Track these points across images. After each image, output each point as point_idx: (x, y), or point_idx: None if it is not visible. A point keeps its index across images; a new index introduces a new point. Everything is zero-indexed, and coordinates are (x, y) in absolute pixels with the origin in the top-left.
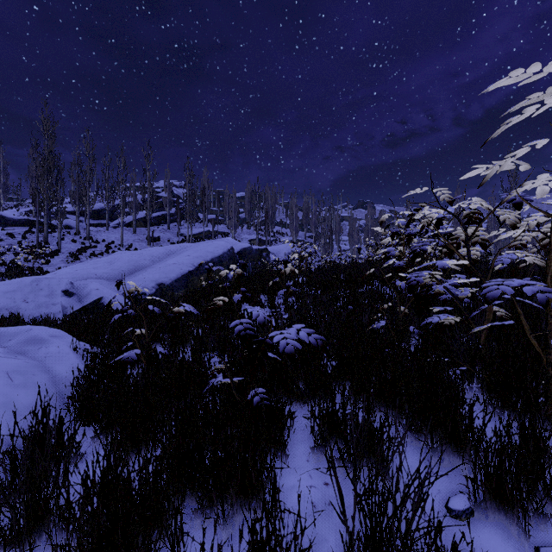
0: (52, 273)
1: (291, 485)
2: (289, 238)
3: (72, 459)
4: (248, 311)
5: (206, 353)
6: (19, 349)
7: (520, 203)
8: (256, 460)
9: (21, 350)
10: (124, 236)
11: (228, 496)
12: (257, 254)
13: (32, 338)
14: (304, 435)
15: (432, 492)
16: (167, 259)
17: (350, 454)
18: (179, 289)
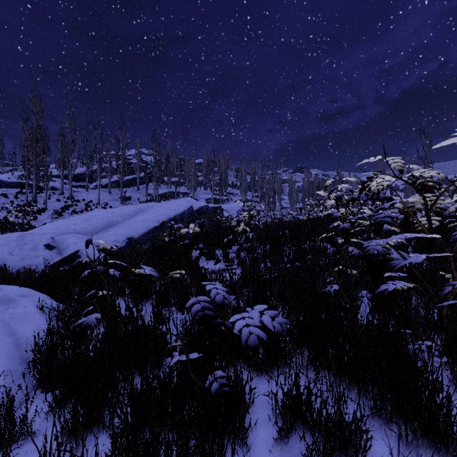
0: (37, 228)
1: None
2: (239, 197)
3: (22, 439)
4: (205, 265)
5: (167, 307)
6: None
7: None
8: None
9: None
10: (101, 196)
11: None
12: (212, 211)
13: (1, 298)
14: (264, 415)
15: None
16: (136, 216)
17: (319, 451)
18: (146, 242)
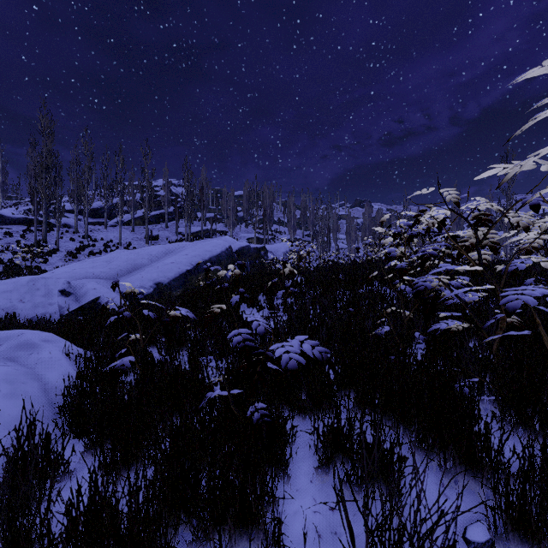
0: (49, 272)
1: (294, 510)
2: (287, 236)
3: (59, 476)
4: (247, 312)
5: (203, 356)
6: (9, 355)
7: (538, 206)
8: (256, 486)
9: (12, 356)
10: (123, 235)
11: (226, 527)
12: (255, 252)
13: (23, 343)
14: (307, 452)
15: (447, 519)
16: (165, 258)
17: (357, 476)
18: (177, 288)
